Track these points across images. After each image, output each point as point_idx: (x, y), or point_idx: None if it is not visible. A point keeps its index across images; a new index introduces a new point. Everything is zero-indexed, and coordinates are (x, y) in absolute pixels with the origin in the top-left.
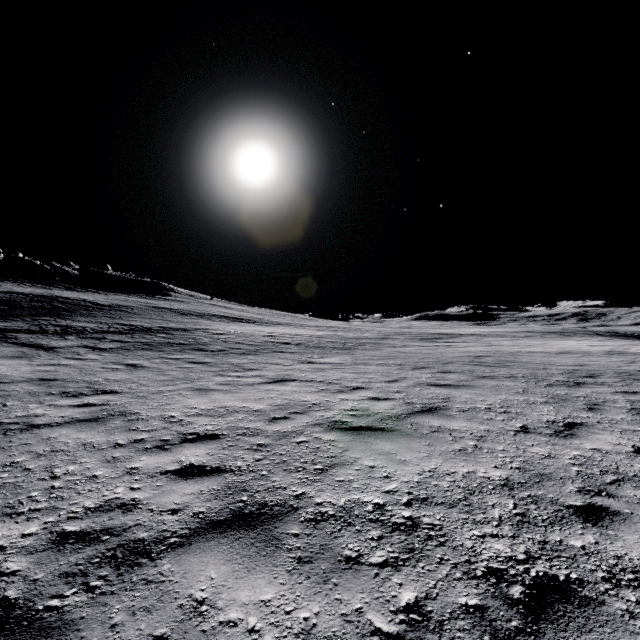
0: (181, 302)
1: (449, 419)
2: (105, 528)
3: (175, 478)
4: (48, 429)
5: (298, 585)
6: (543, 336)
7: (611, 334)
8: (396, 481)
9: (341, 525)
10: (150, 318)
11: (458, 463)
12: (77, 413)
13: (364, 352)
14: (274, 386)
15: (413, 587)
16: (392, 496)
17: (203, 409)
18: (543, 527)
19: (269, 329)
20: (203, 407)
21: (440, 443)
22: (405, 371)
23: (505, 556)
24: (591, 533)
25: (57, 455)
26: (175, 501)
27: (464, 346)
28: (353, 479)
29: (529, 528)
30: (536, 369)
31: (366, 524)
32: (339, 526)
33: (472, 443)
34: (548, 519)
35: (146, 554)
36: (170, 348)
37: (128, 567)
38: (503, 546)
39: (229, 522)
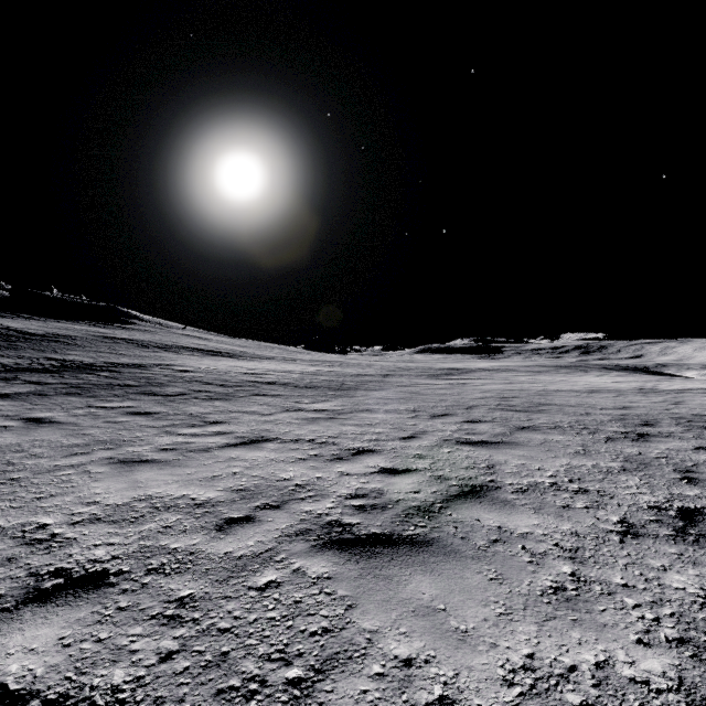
0: (144, 331)
1: (508, 510)
2: None
3: None
4: None
5: None
6: (558, 371)
7: (619, 368)
8: None
9: None
10: (96, 351)
11: (568, 633)
12: None
13: (367, 393)
14: (242, 451)
15: None
16: None
17: (109, 505)
18: None
19: (251, 364)
20: (111, 500)
21: (515, 572)
22: (422, 421)
23: None
24: None
25: None
26: None
27: (481, 384)
28: None
29: None
30: (579, 415)
31: None
32: None
33: (567, 569)
34: None
35: None
36: (108, 392)
37: None
38: None
39: None
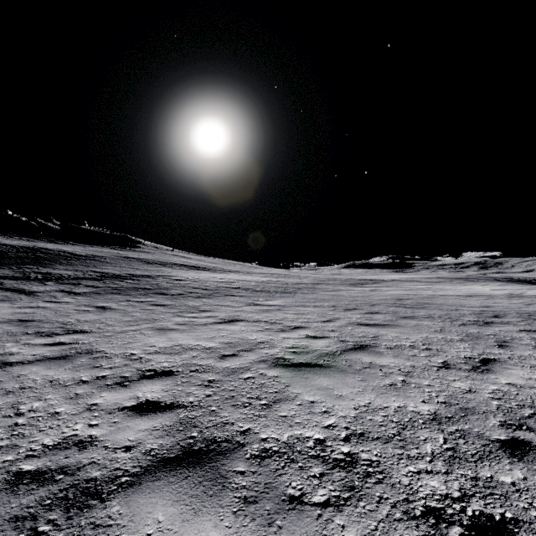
0: (147, 253)
1: (379, 356)
2: (60, 467)
3: (131, 414)
4: (20, 367)
5: (243, 528)
6: (452, 281)
7: (507, 280)
8: (334, 416)
9: (284, 462)
10: (120, 266)
11: (389, 398)
12: (48, 351)
13: (302, 295)
14: (225, 326)
15: (355, 529)
16: (331, 431)
17: (161, 347)
18: (473, 462)
19: (222, 276)
20: (161, 345)
21: (372, 378)
22: (338, 312)
23: (441, 494)
24: (519, 468)
25: (24, 392)
26: (129, 438)
27: (387, 290)
28: (295, 414)
29: (460, 464)
30: (450, 310)
31: (308, 461)
32: (283, 463)
33: (401, 378)
34: (477, 454)
35: (97, 495)
36: (136, 292)
37: (78, 510)
38: (438, 483)
39: (179, 459)
